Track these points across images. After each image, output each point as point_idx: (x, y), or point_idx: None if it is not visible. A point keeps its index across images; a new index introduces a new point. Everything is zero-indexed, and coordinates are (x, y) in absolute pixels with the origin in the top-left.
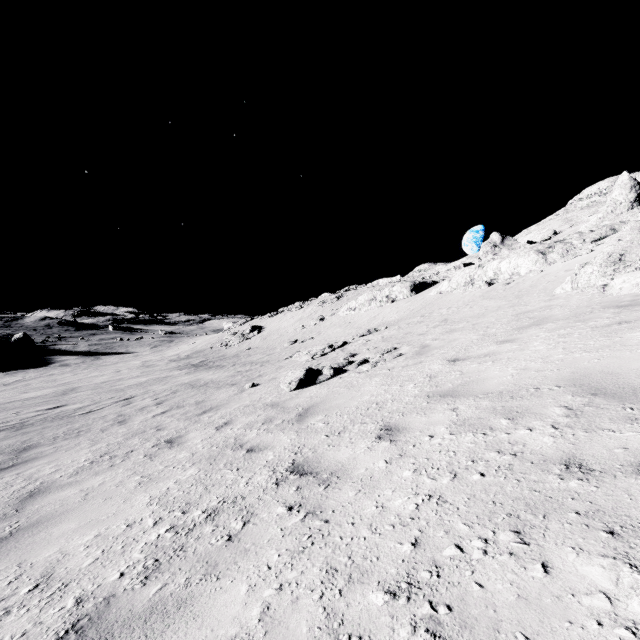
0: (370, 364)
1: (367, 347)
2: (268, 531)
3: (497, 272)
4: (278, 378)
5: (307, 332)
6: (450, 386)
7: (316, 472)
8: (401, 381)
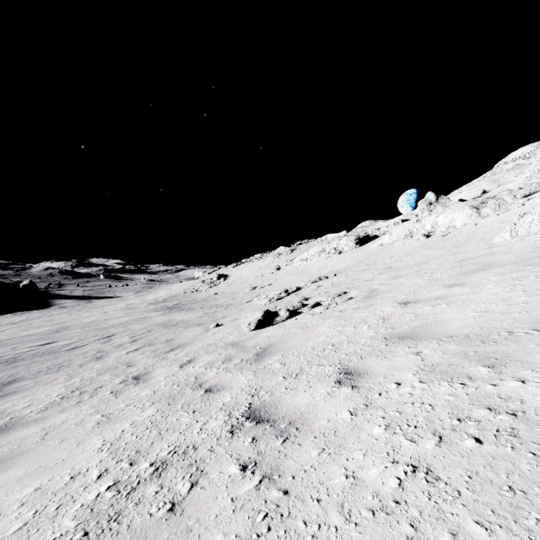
0: (323, 307)
1: (319, 292)
2: (216, 501)
3: (434, 225)
4: (239, 319)
5: (265, 279)
6: (407, 328)
7: (273, 420)
8: (354, 323)
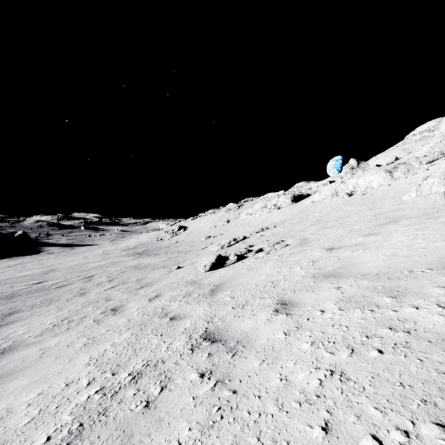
0: (264, 252)
1: (261, 240)
2: (181, 399)
3: (355, 186)
4: (196, 262)
5: (218, 230)
6: (331, 269)
7: (224, 340)
8: (290, 265)
